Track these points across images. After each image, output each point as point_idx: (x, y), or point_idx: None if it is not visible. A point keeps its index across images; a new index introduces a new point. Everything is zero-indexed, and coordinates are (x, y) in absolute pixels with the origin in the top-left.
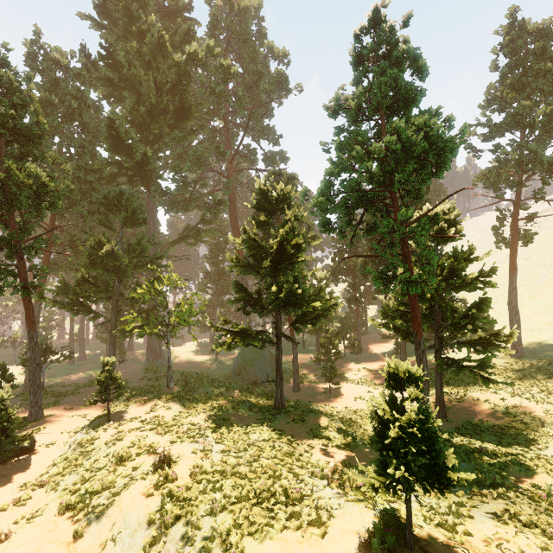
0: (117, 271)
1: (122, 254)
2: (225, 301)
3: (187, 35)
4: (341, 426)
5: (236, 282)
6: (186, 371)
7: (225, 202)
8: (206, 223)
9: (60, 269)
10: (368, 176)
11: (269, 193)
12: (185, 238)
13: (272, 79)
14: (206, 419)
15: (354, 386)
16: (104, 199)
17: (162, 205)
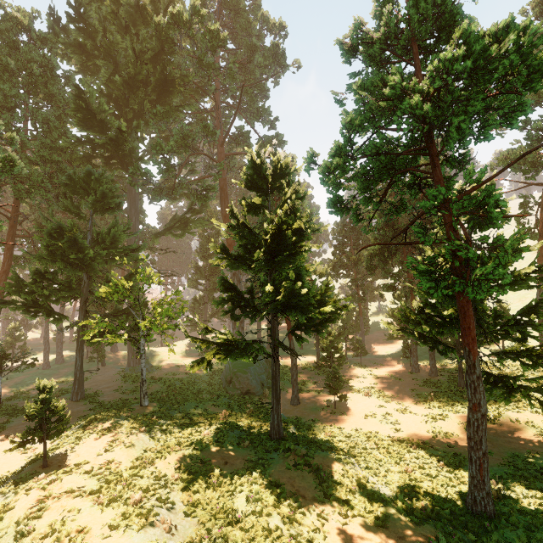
0: (82, 265)
1: (87, 244)
2: (216, 298)
3: (173, 2)
4: (361, 476)
5: (223, 278)
6: (169, 380)
7: (214, 188)
8: (194, 212)
9: (28, 263)
10: (409, 122)
11: (263, 166)
12: (171, 229)
13: (267, 53)
14: (177, 464)
15: (362, 398)
16: (69, 180)
17: (145, 192)
